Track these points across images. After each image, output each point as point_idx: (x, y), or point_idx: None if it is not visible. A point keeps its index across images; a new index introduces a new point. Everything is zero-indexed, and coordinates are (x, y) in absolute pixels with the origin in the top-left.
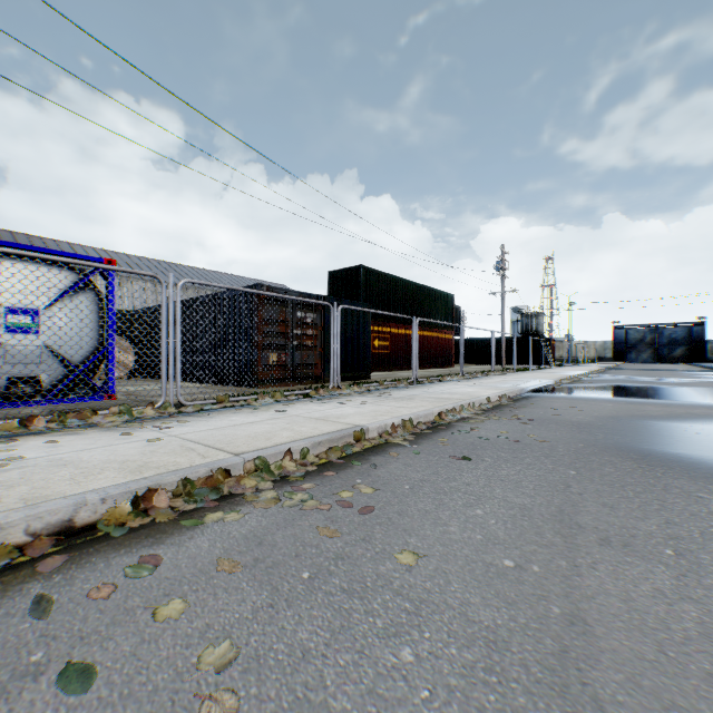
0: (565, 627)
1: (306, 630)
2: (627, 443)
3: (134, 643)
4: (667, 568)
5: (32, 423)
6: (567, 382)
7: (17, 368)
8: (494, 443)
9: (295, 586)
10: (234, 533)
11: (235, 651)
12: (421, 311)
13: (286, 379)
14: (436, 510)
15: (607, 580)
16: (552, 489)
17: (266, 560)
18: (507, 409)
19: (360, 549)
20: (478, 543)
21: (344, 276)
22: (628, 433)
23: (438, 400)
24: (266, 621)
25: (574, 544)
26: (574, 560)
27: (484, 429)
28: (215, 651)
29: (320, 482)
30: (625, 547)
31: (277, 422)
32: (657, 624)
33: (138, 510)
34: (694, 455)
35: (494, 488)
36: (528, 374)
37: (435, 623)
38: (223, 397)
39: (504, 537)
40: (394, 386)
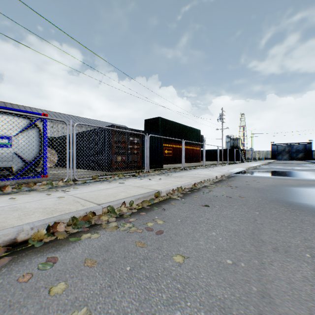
0: (260, 299)
1: (126, 300)
2: (281, 198)
3: (36, 309)
4: (308, 264)
5: (5, 189)
6: (251, 169)
7: (1, 163)
8: (219, 198)
9: (122, 275)
10: (95, 244)
11: (88, 314)
12: (186, 137)
13: (125, 168)
14: (193, 232)
15: (279, 271)
16: (248, 221)
17: (109, 260)
18: (225, 181)
19: (156, 254)
20: (213, 250)
21: (151, 122)
22: (281, 193)
23: (193, 177)
24: (106, 295)
25: (260, 251)
26: (261, 260)
27: (214, 191)
28: (78, 314)
29: (138, 218)
30: (286, 252)
31: (119, 188)
32: (307, 297)
33: (49, 233)
34: (313, 204)
35: (220, 221)
36: (234, 165)
37: (192, 296)
38: (95, 176)
39: (226, 247)
40: (174, 171)
